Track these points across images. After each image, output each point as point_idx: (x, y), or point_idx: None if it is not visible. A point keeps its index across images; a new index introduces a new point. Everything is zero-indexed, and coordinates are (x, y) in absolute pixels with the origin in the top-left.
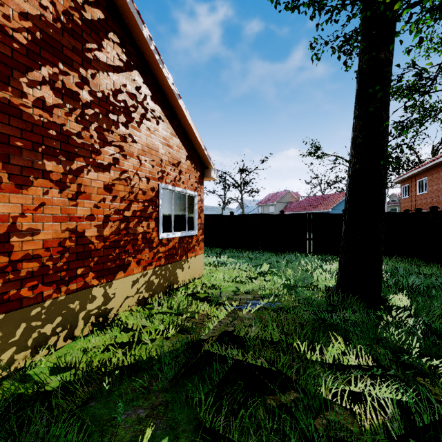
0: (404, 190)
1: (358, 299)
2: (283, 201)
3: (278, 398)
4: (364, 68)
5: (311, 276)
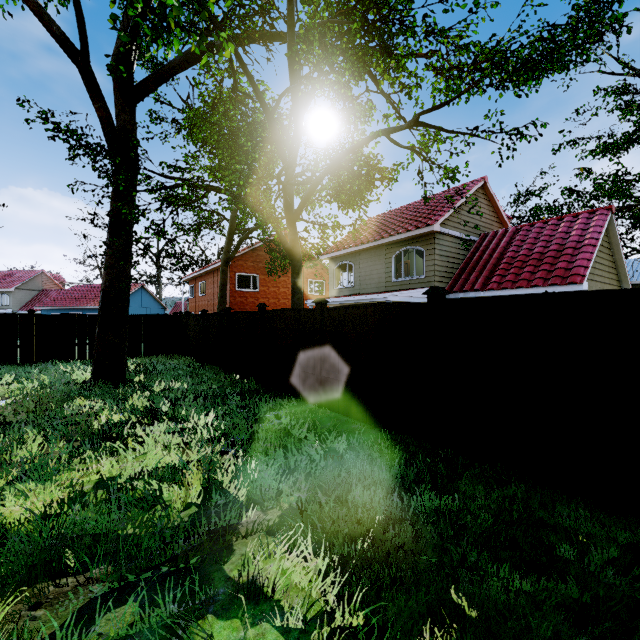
0: (191, 290)
1: (107, 381)
2: (31, 287)
3: (37, 422)
4: (114, 211)
5: (70, 376)
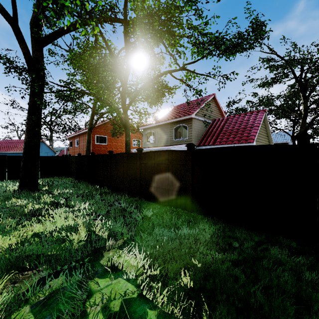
0: (70, 143)
1: (27, 190)
2: None
3: None
4: (31, 101)
5: (6, 188)
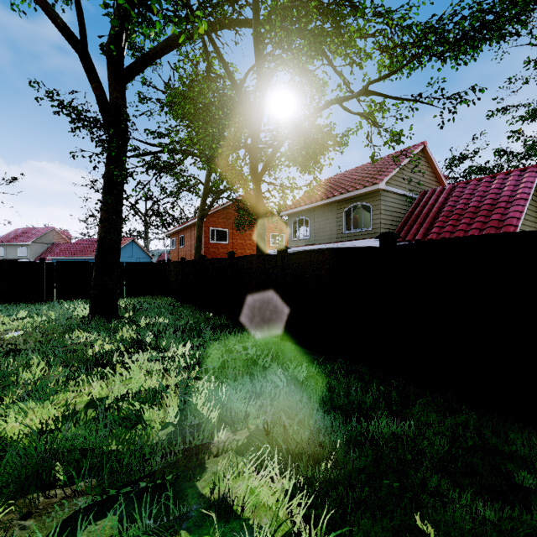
0: (173, 243)
1: (102, 317)
2: (44, 241)
3: (42, 350)
4: (108, 174)
5: (72, 312)
